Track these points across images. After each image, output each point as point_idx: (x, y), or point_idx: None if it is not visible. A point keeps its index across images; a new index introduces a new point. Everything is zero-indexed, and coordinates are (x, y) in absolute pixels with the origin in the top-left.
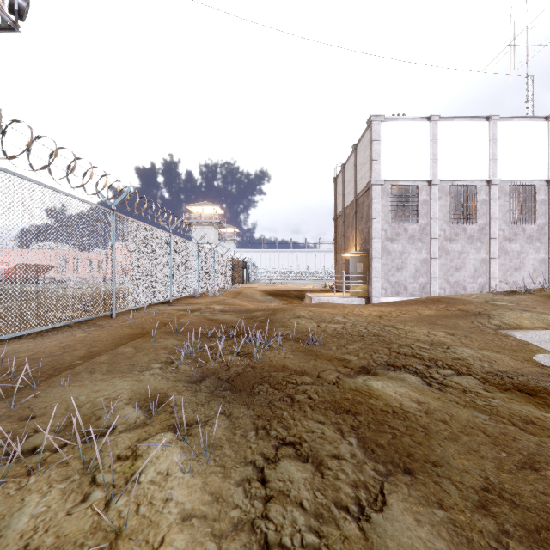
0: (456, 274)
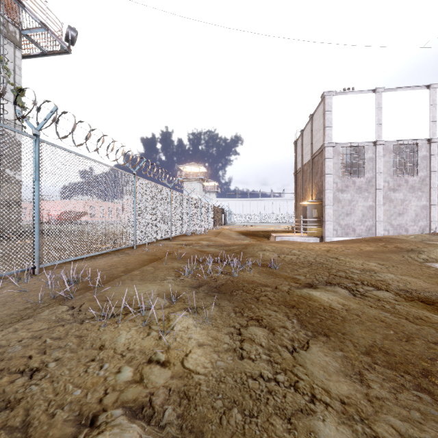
0: (399, 218)
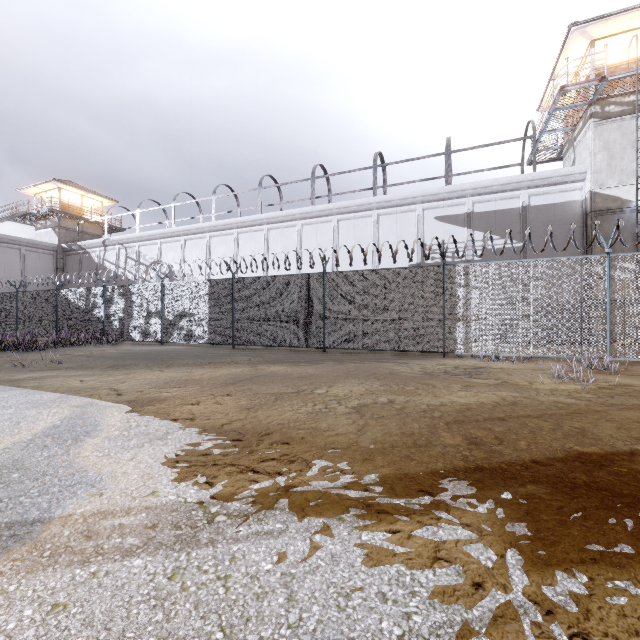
0: None
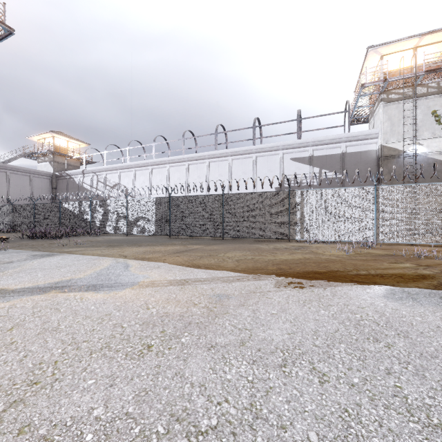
0: None
